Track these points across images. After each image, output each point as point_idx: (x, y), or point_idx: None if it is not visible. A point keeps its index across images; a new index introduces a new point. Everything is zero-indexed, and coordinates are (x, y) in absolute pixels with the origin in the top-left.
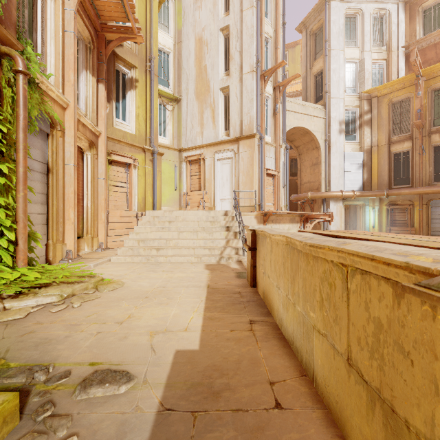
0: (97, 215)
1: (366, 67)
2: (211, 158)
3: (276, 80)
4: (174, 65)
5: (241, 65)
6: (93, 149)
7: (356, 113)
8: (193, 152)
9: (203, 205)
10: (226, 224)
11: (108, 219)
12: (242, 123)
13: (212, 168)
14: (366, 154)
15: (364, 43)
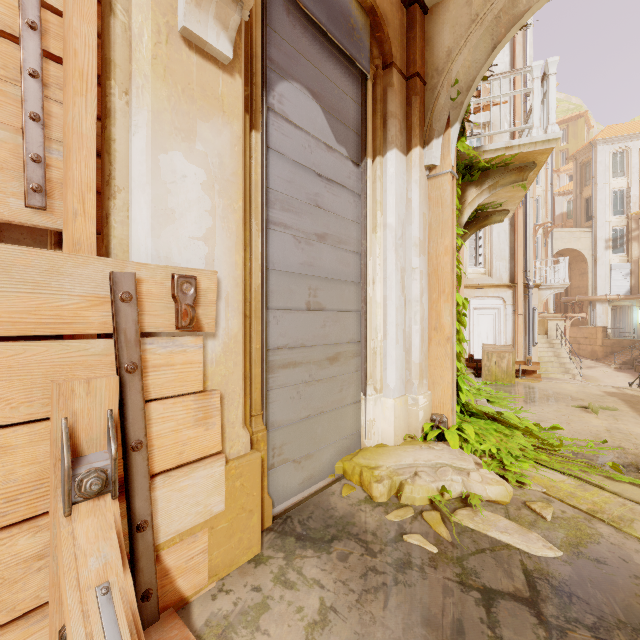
0: None
1: (634, 193)
2: None
3: (545, 224)
4: None
5: None
6: None
7: (624, 230)
8: None
9: None
10: None
11: None
12: None
13: None
14: (633, 264)
15: (631, 174)
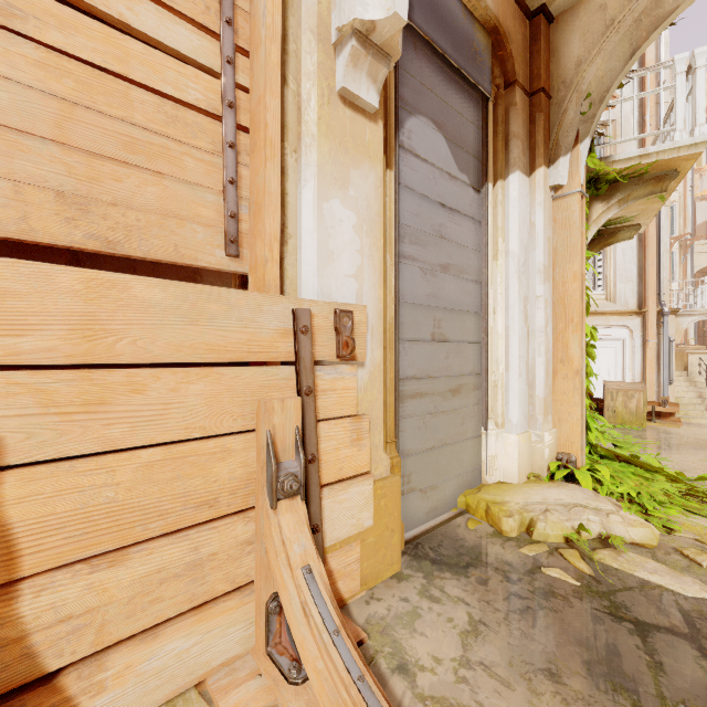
0: None
1: None
2: None
3: (683, 236)
4: None
5: None
6: None
7: None
8: None
9: None
10: None
11: None
12: None
13: None
14: None
15: None
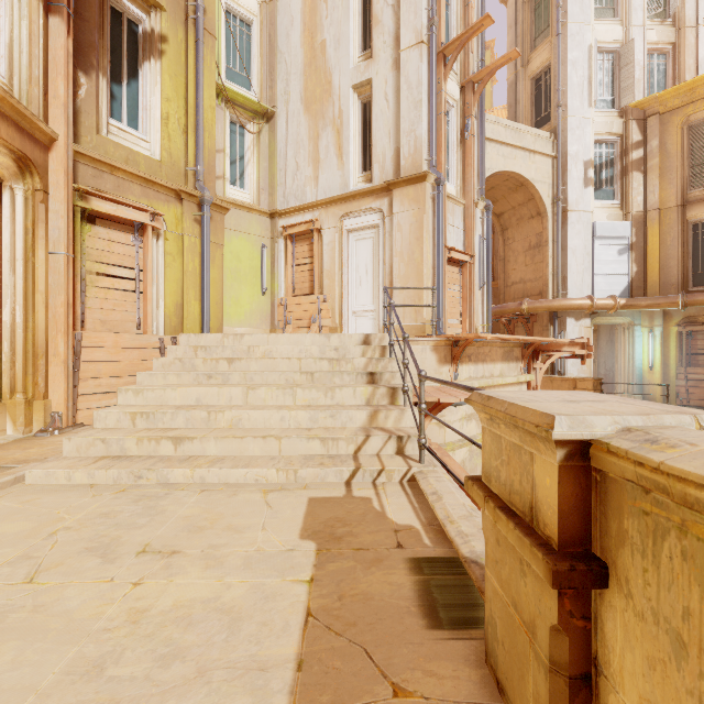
0: (44, 344)
1: (636, 56)
2: (334, 228)
3: (467, 69)
4: (261, 46)
5: (397, 34)
6: (33, 177)
7: (615, 146)
8: (298, 217)
9: (318, 323)
10: (368, 366)
11: (81, 354)
12: (398, 153)
13: (337, 249)
14: (635, 225)
15: (632, 11)
